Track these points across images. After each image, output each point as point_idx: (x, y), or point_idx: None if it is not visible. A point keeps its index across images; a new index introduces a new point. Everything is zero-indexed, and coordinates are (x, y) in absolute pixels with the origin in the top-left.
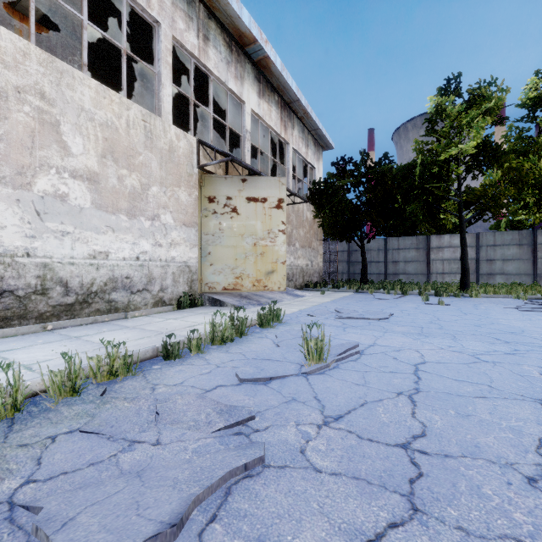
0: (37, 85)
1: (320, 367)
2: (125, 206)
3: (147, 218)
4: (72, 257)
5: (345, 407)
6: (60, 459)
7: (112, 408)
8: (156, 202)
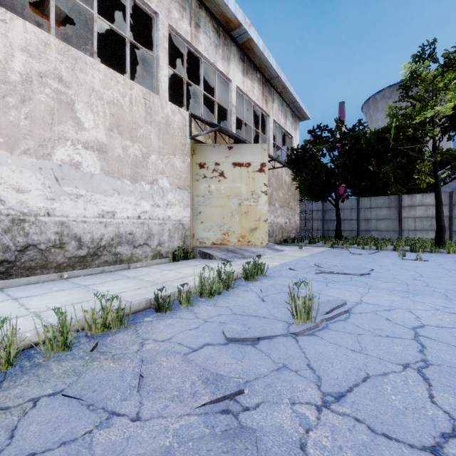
0: (56, 71)
1: (309, 328)
2: (129, 172)
3: (147, 182)
4: (84, 216)
5: (345, 382)
6: (34, 432)
7: (97, 368)
8: (154, 169)
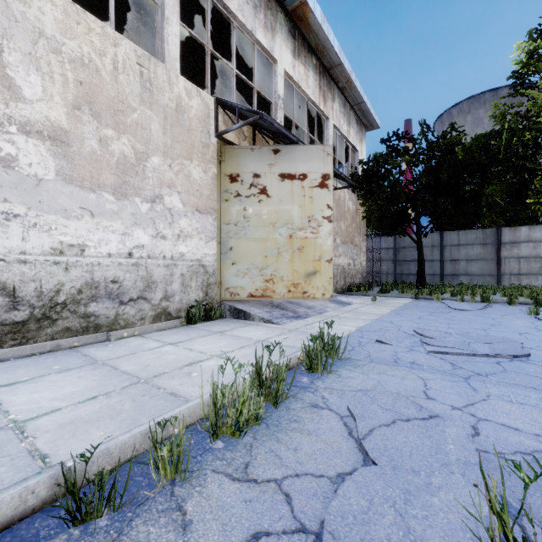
0: None
1: None
2: (111, 180)
3: (145, 199)
4: (23, 252)
5: None
6: None
7: None
8: (157, 178)
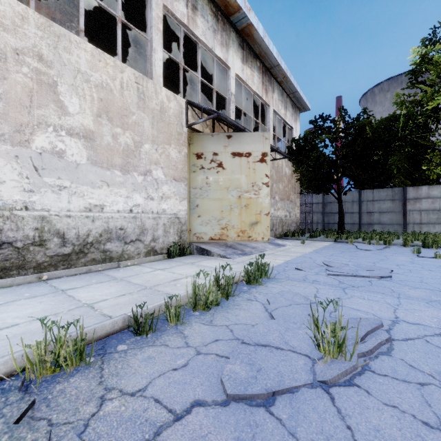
0: (35, 48)
1: (345, 371)
2: (119, 162)
3: (140, 173)
4: (69, 210)
5: None
6: None
7: None
8: (148, 159)
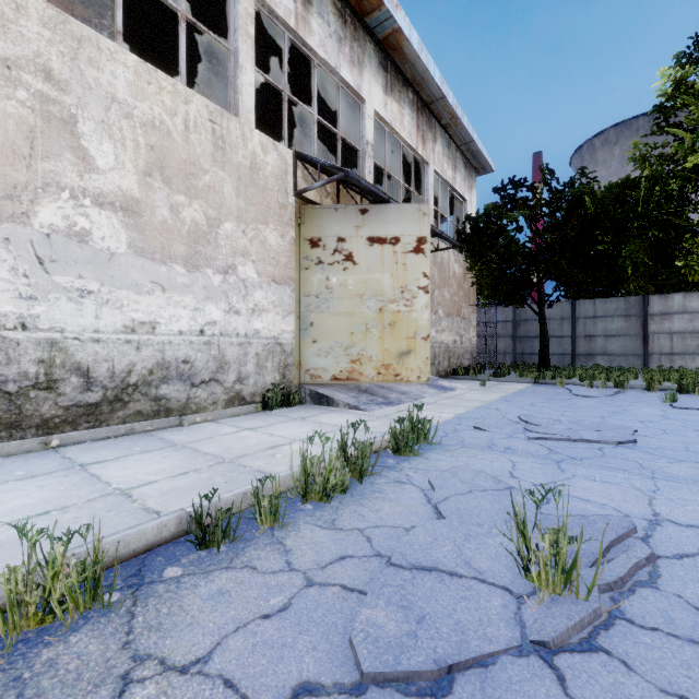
0: (39, 59)
1: (580, 622)
2: (182, 251)
3: (217, 270)
4: (97, 331)
5: None
6: None
7: None
8: (230, 247)
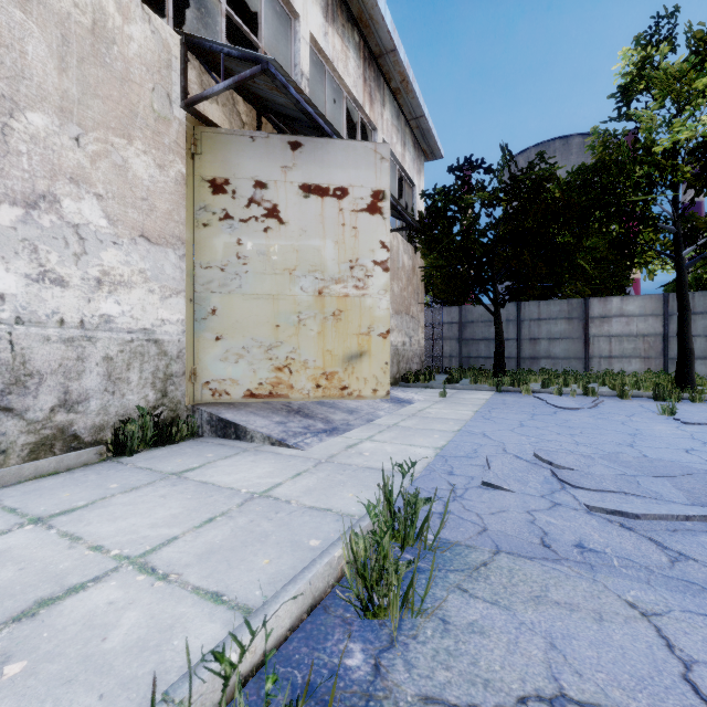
0: None
1: None
2: None
3: (7, 196)
4: None
5: None
6: None
7: None
8: (42, 159)
